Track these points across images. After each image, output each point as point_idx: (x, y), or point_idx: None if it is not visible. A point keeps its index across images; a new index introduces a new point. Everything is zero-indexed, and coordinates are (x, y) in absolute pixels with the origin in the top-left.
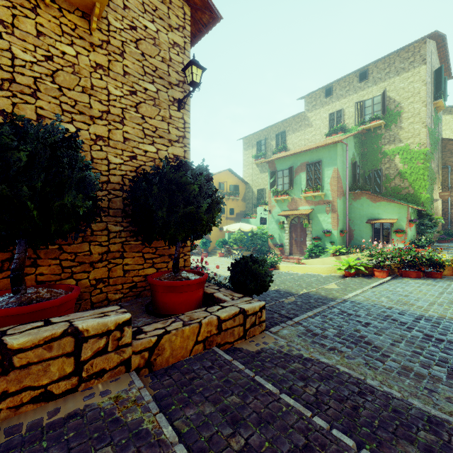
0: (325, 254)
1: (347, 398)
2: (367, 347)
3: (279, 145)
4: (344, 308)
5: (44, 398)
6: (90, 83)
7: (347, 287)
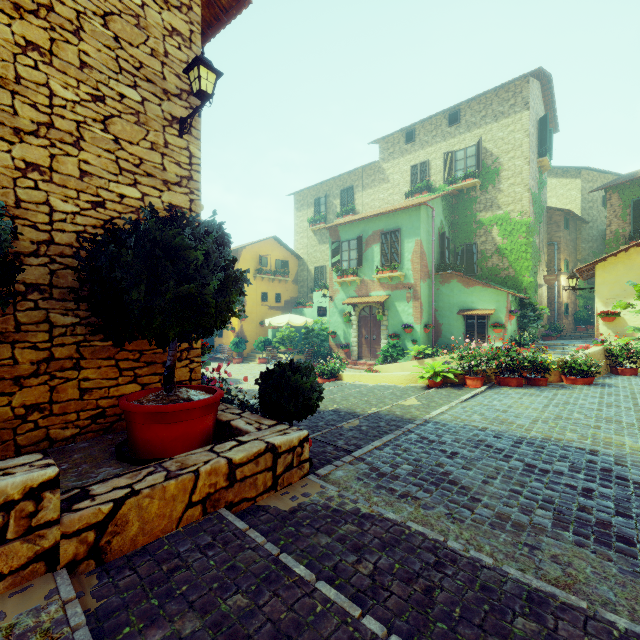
0: (406, 357)
1: (419, 574)
2: (451, 489)
3: (345, 206)
4: (424, 432)
5: None
6: (15, 72)
7: (430, 402)
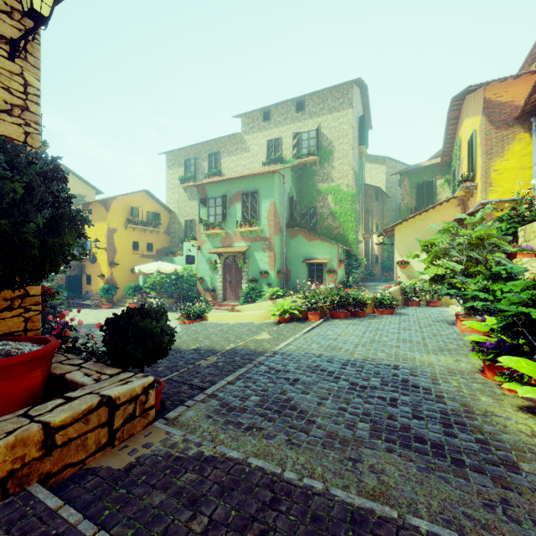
0: (263, 298)
1: (254, 518)
2: (292, 415)
3: (213, 168)
4: (273, 363)
5: None
6: None
7: (280, 336)
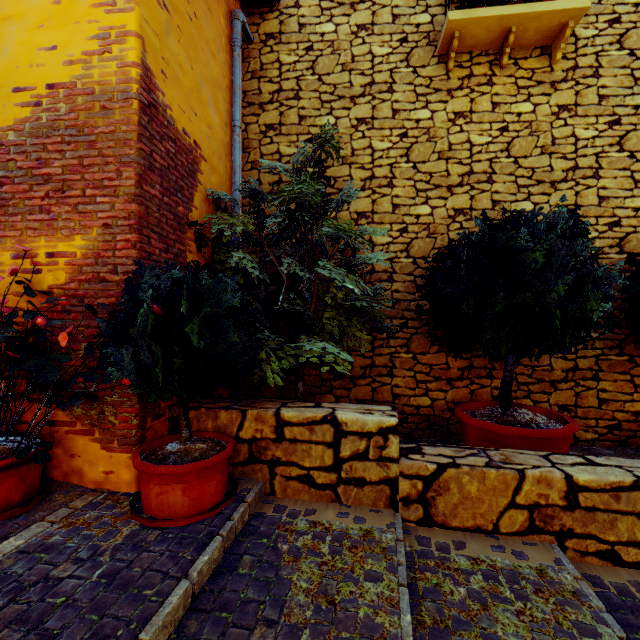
0: None
1: None
2: None
3: None
4: None
5: (609, 558)
6: (551, 137)
7: None
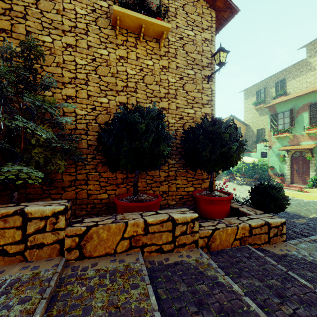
0: None
1: None
2: None
3: (279, 91)
4: None
5: (160, 251)
6: (160, 78)
7: None
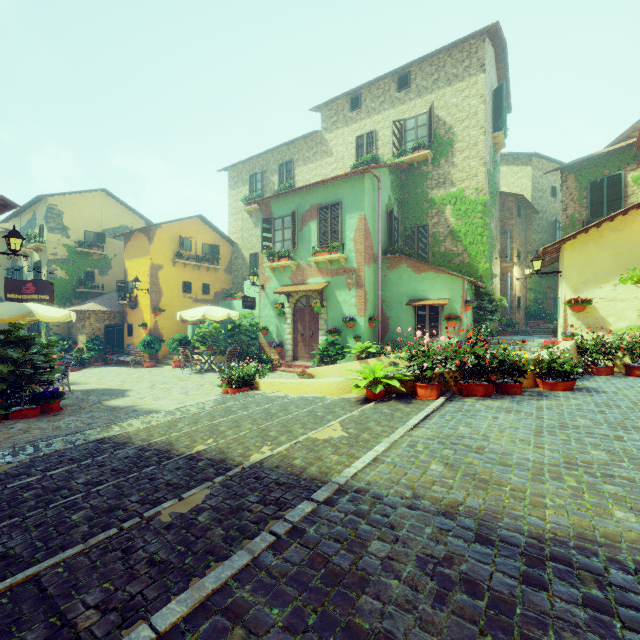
0: (347, 357)
1: None
2: None
3: (284, 182)
4: (326, 533)
5: None
6: None
7: (361, 432)
